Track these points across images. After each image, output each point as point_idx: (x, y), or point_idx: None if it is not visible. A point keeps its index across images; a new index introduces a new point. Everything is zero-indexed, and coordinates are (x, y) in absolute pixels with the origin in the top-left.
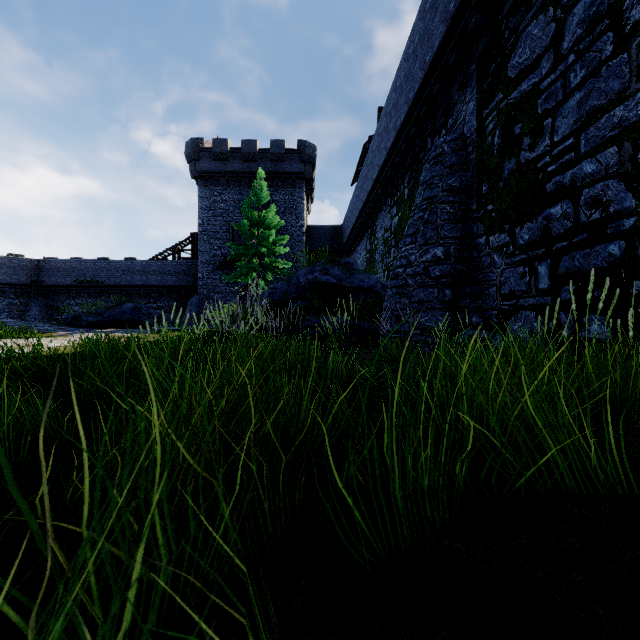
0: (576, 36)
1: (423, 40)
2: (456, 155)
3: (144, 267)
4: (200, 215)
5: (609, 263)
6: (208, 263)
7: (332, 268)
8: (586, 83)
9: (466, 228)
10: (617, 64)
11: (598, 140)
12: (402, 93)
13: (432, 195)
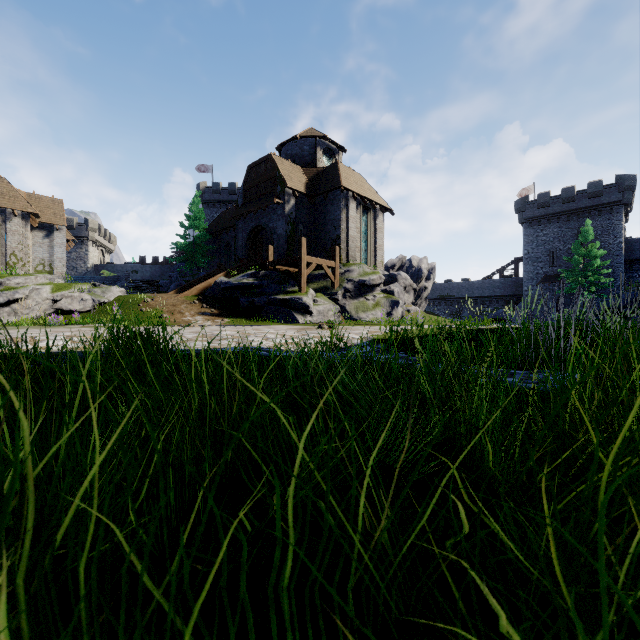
0: None
1: None
2: None
3: (480, 285)
4: (525, 247)
5: None
6: (532, 279)
7: None
8: None
9: None
10: None
11: None
12: None
13: None
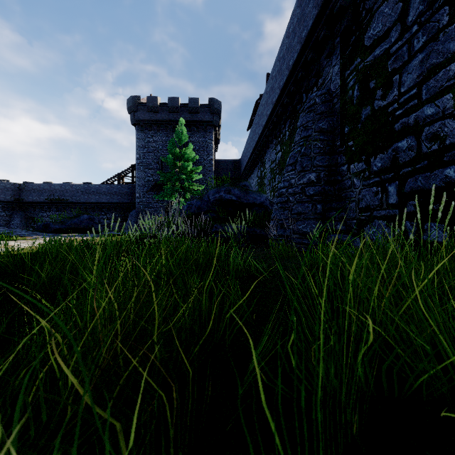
0: (419, 11)
1: (300, 21)
2: (325, 105)
3: (97, 189)
4: (138, 151)
5: (445, 183)
6: (143, 186)
7: (233, 189)
8: (427, 46)
9: (332, 159)
10: (452, 30)
11: (436, 89)
12: (284, 61)
13: (307, 135)
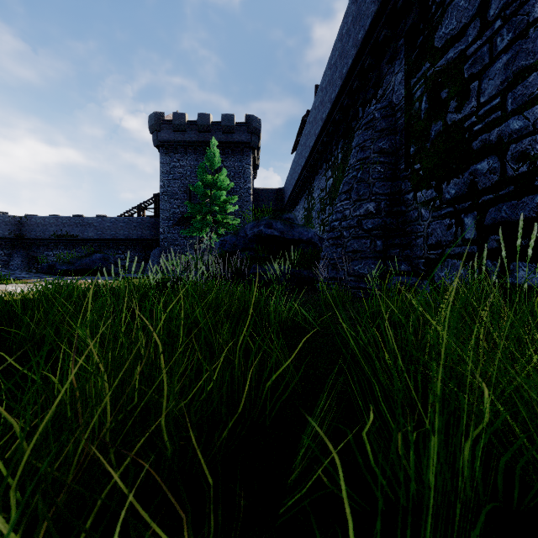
0: (503, 2)
1: (356, 20)
2: (386, 121)
3: (113, 223)
4: (161, 178)
5: (537, 213)
6: (168, 220)
7: (275, 222)
8: (513, 45)
9: (395, 186)
10: None
11: (525, 98)
12: (336, 69)
13: (364, 156)
